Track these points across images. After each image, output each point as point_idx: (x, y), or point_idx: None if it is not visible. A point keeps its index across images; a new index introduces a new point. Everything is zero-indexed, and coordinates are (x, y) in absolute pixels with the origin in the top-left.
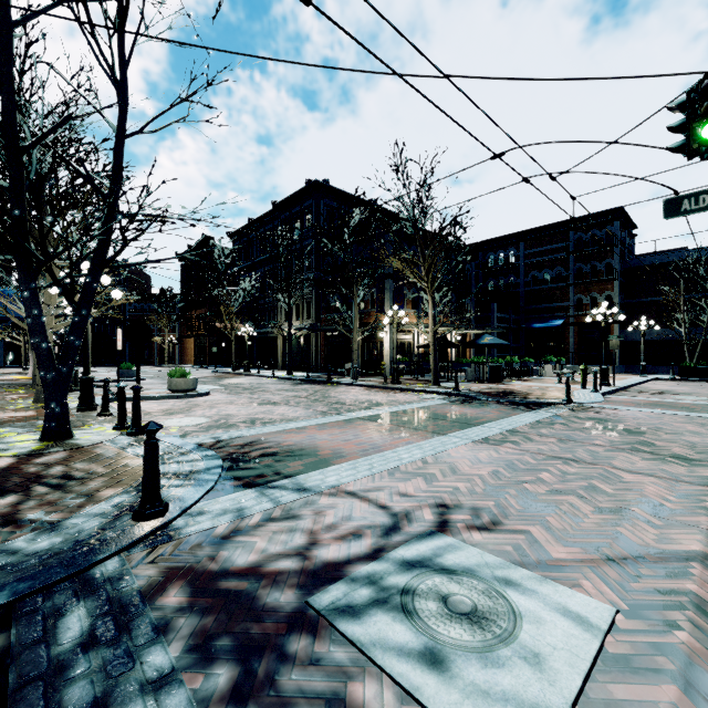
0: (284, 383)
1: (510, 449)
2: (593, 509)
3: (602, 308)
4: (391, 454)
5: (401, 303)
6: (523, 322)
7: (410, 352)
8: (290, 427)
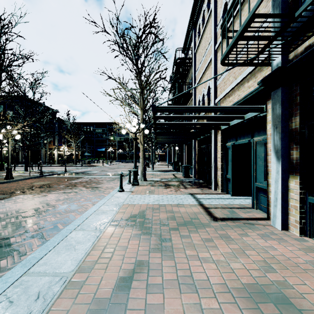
0: (22, 167)
1: (94, 169)
2: (101, 170)
3: (110, 148)
4: (81, 170)
5: (61, 143)
6: (95, 148)
7: (62, 157)
8: (59, 170)
